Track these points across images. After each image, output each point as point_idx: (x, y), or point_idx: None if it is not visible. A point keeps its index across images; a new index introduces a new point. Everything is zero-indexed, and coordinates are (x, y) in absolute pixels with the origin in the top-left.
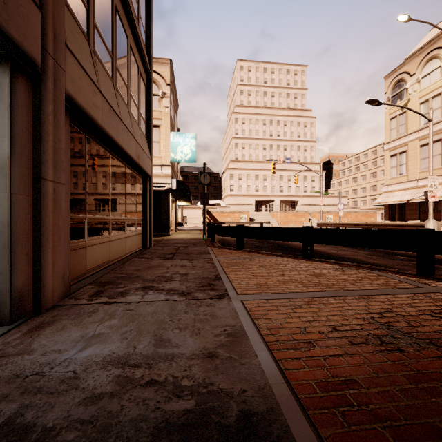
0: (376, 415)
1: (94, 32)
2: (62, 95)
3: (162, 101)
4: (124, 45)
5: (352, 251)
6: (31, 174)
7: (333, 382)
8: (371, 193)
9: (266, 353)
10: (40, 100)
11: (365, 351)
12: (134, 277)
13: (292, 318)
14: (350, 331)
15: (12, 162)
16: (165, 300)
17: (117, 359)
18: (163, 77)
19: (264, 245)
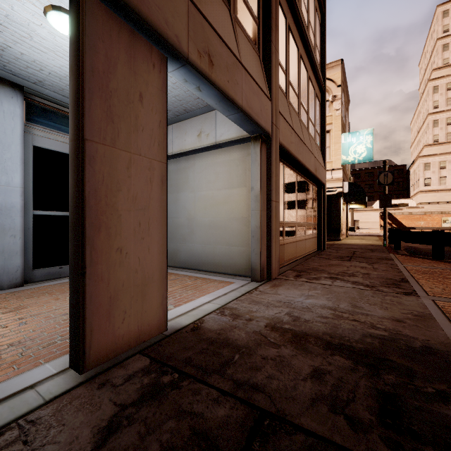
0: None
1: (288, 88)
2: (278, 146)
3: (332, 105)
4: (305, 80)
5: None
6: (266, 198)
7: None
8: None
9: None
10: (270, 154)
11: None
12: (319, 270)
13: None
14: None
15: (260, 193)
16: (352, 287)
17: (328, 307)
18: (333, 80)
19: None
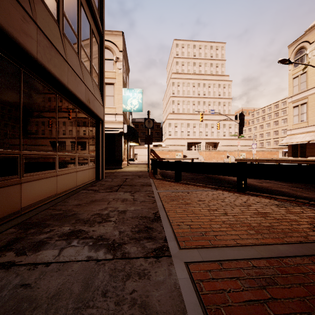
0: None
1: None
2: None
3: (116, 64)
4: None
5: (274, 183)
6: None
7: None
8: (274, 136)
9: None
10: None
11: None
12: (69, 215)
13: None
14: None
15: None
16: (85, 260)
17: None
18: (116, 45)
19: (197, 177)
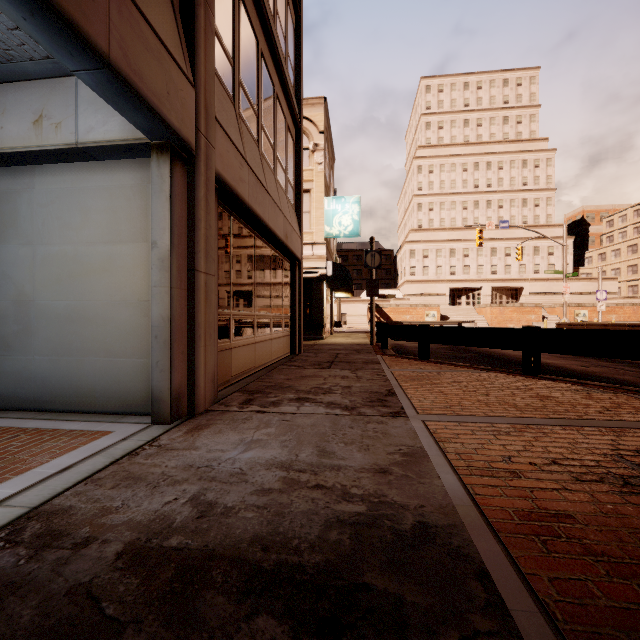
0: (590, 549)
1: (239, 92)
2: (212, 176)
3: (314, 157)
4: (270, 97)
5: (616, 367)
6: (186, 266)
7: (538, 514)
8: None
9: (452, 477)
10: (194, 186)
11: (595, 489)
12: (285, 387)
13: (493, 444)
14: (578, 466)
15: (172, 255)
16: (325, 414)
17: (280, 463)
18: (314, 123)
19: (461, 355)
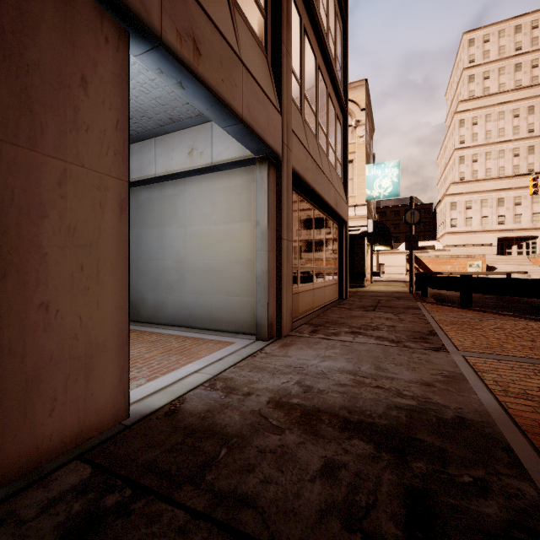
0: None
1: (304, 103)
2: (290, 171)
3: (356, 131)
4: (324, 97)
5: None
6: (275, 236)
7: None
8: None
9: (488, 395)
10: (280, 181)
11: None
12: (340, 323)
13: (531, 379)
14: None
15: (268, 229)
16: (376, 344)
17: (348, 371)
18: (356, 102)
19: (508, 305)
